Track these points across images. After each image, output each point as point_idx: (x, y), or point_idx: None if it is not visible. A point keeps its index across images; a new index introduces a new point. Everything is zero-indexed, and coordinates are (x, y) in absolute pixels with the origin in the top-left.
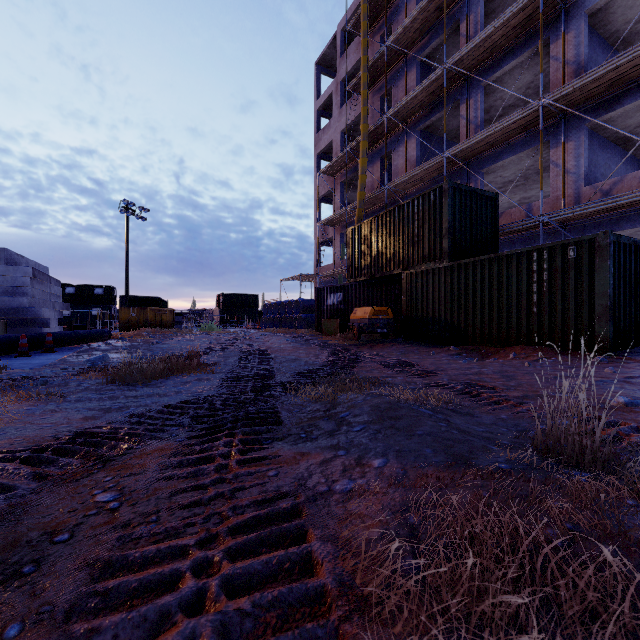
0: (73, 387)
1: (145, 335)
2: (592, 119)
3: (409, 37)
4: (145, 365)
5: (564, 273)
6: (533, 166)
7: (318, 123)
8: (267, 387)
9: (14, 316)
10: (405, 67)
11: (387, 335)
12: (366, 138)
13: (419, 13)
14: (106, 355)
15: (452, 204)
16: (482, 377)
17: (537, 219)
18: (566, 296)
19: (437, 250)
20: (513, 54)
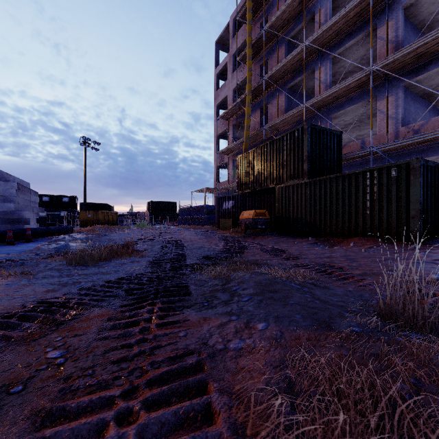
0: (42, 267)
1: (97, 230)
2: (407, 80)
3: (280, 24)
4: (94, 251)
5: (388, 187)
6: (365, 113)
7: (217, 84)
8: (180, 267)
9: (4, 217)
10: (277, 45)
11: (265, 230)
12: (250, 94)
13: (287, 7)
14: (68, 244)
15: (310, 139)
16: (333, 260)
17: (369, 149)
18: (390, 203)
19: (300, 171)
20: (352, 35)
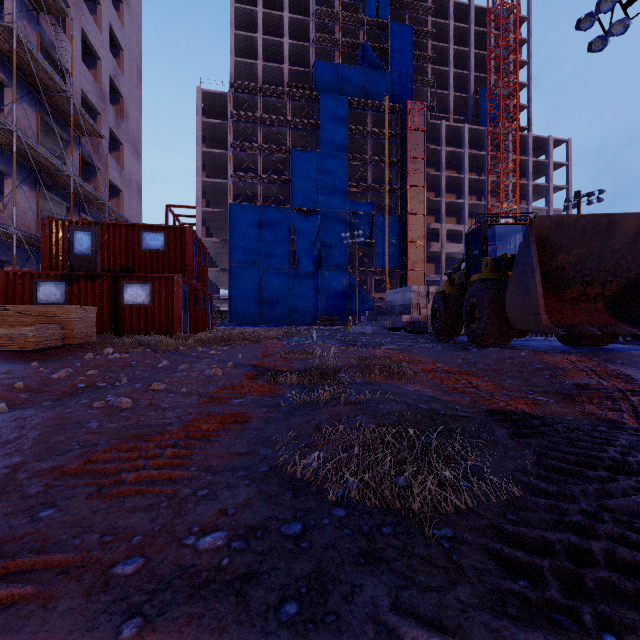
0: None
1: None
2: None
3: None
4: None
5: None
6: None
7: None
8: None
9: None
10: None
11: None
12: None
13: None
14: None
15: None
16: None
17: None
18: None
19: None
20: None
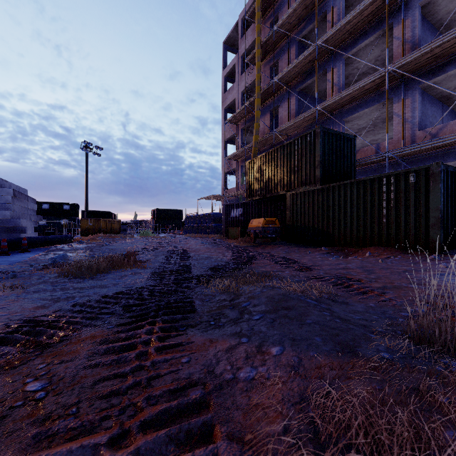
0: (35, 280)
1: (99, 239)
2: (425, 81)
3: (290, 23)
4: (92, 262)
5: (406, 193)
6: (380, 117)
7: (225, 86)
8: (185, 280)
9: None
10: (287, 45)
11: (275, 239)
12: (259, 96)
13: (298, 6)
14: (65, 254)
15: (323, 143)
16: (349, 271)
17: (384, 154)
18: (408, 210)
19: (312, 177)
20: (366, 35)
